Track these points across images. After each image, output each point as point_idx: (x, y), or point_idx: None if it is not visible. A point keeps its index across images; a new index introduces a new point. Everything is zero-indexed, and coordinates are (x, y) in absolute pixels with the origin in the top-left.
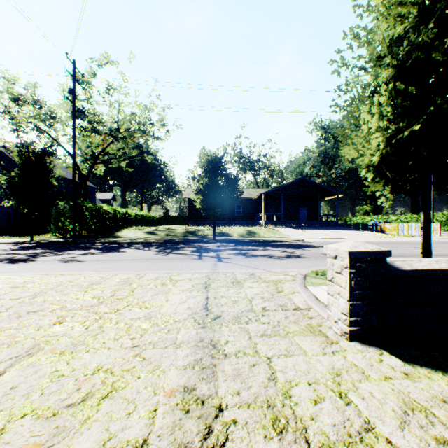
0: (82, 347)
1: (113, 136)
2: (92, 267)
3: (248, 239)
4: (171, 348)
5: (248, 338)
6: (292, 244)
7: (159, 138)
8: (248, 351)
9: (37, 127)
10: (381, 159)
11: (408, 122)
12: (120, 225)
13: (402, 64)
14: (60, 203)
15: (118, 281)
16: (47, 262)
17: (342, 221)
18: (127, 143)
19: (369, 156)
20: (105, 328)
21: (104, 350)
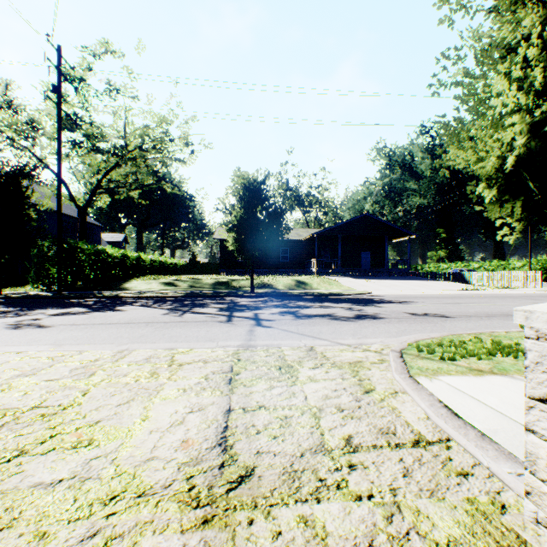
0: None
1: (119, 156)
2: (54, 336)
3: (298, 292)
4: None
5: None
6: (357, 299)
7: (181, 160)
8: None
9: (10, 139)
10: (515, 165)
11: None
12: (131, 273)
13: None
14: (43, 243)
15: (73, 368)
16: None
17: (412, 270)
18: (138, 166)
19: (495, 160)
20: None
21: None
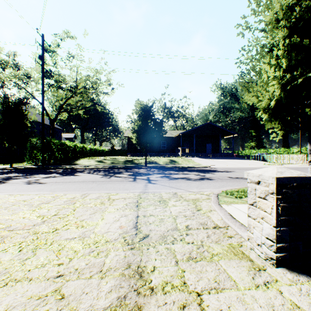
0: (3, 278)
1: (73, 92)
2: (49, 187)
3: (171, 166)
4: (95, 279)
5: (174, 263)
6: (202, 169)
7: (106, 93)
8: (176, 282)
9: (16, 84)
10: (276, 103)
11: (301, 70)
12: (79, 155)
13: (294, 25)
14: (33, 139)
15: (65, 200)
16: (15, 183)
17: (235, 153)
18: (83, 97)
19: (266, 100)
20: (38, 250)
21: (24, 282)
